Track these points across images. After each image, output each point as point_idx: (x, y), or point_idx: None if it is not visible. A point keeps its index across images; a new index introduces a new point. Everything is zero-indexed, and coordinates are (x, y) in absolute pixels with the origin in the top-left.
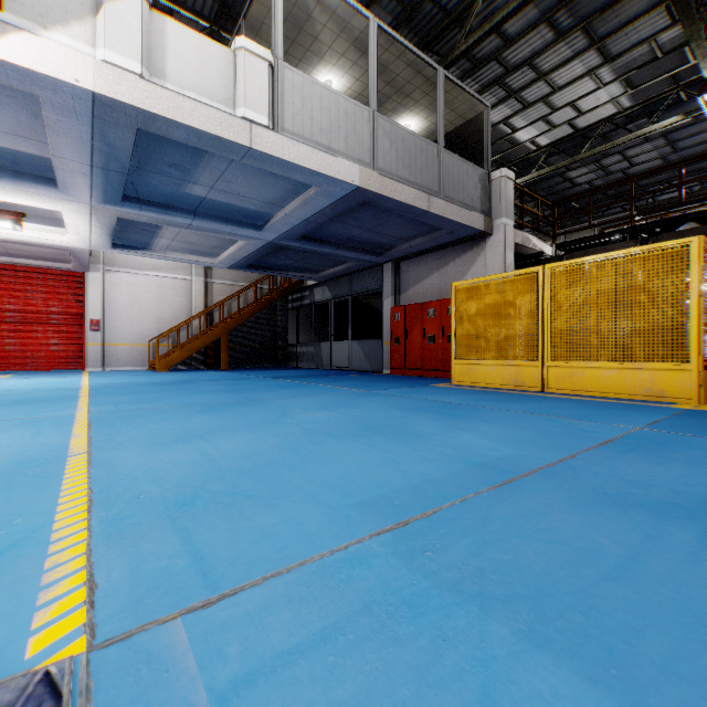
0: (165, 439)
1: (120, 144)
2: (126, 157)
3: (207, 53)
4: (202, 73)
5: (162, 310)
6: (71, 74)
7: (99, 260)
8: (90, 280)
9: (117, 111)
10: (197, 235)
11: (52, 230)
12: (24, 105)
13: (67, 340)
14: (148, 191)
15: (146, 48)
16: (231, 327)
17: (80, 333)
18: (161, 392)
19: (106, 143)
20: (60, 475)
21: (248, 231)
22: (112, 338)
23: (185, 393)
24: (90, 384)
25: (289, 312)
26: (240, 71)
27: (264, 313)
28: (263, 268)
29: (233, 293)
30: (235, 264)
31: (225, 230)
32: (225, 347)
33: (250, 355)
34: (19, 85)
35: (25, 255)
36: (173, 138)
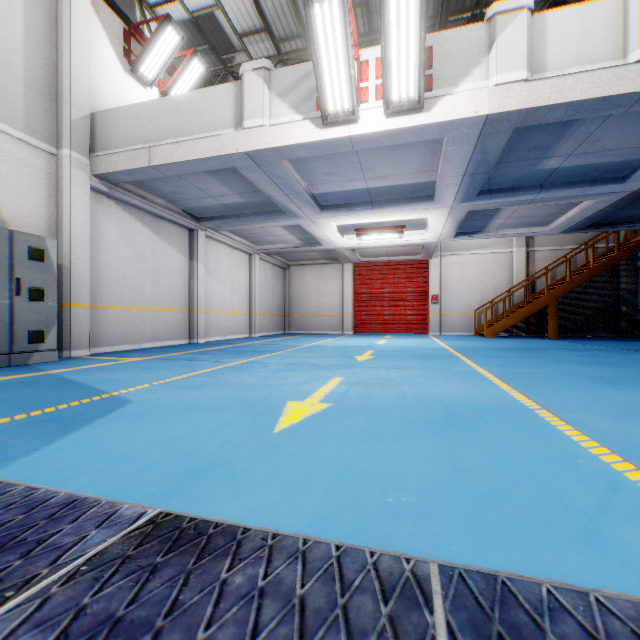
0: (606, 409)
1: (493, 148)
2: (494, 158)
3: (588, 19)
4: (583, 42)
5: (485, 283)
6: (472, 110)
7: (437, 248)
8: (431, 265)
9: (501, 121)
10: (534, 208)
11: (416, 233)
12: (430, 149)
13: (417, 311)
14: (500, 181)
15: (528, 52)
16: (559, 294)
17: (424, 305)
18: (522, 358)
19: (482, 152)
20: (551, 426)
21: (602, 187)
22: (445, 309)
23: (548, 362)
24: (449, 346)
25: (637, 270)
26: (631, 11)
27: (598, 275)
28: (606, 225)
29: (558, 258)
30: (571, 227)
31: (572, 194)
32: (553, 315)
33: (578, 323)
34: (435, 136)
35: (395, 254)
36: (547, 122)
